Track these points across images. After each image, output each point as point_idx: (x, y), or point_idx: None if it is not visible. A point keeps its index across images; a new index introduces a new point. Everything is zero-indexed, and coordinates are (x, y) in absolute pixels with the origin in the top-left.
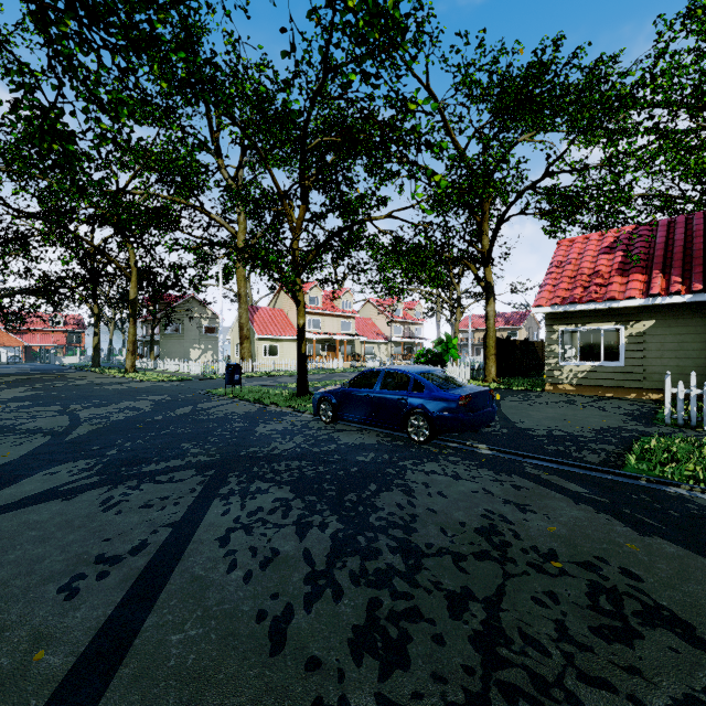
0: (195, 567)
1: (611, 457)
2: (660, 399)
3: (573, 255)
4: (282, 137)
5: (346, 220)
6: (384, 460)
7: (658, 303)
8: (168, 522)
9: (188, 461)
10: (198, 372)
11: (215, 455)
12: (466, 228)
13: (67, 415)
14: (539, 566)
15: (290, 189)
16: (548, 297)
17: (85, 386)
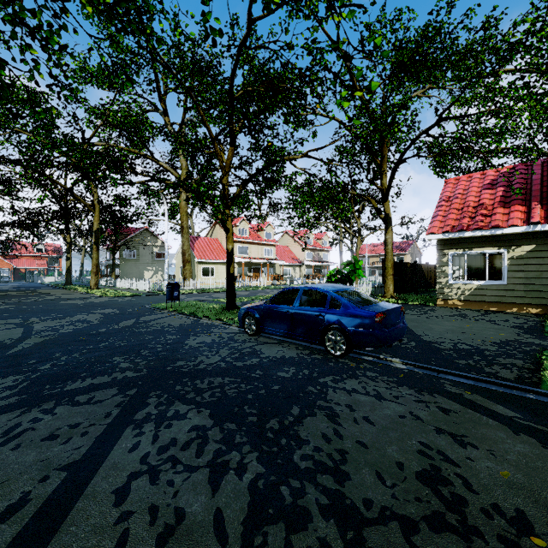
0: (72, 546)
1: (524, 372)
2: (539, 313)
3: (459, 191)
4: (217, 98)
5: (268, 161)
6: (304, 376)
7: (537, 230)
8: (65, 462)
9: (113, 377)
10: (148, 289)
11: (142, 370)
12: (368, 169)
13: (23, 327)
14: (516, 544)
15: (220, 132)
16: (440, 226)
17: (52, 301)
